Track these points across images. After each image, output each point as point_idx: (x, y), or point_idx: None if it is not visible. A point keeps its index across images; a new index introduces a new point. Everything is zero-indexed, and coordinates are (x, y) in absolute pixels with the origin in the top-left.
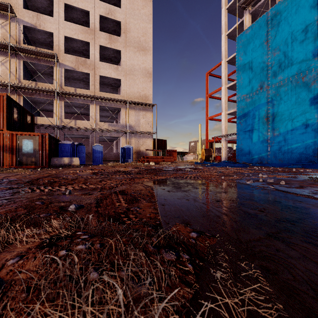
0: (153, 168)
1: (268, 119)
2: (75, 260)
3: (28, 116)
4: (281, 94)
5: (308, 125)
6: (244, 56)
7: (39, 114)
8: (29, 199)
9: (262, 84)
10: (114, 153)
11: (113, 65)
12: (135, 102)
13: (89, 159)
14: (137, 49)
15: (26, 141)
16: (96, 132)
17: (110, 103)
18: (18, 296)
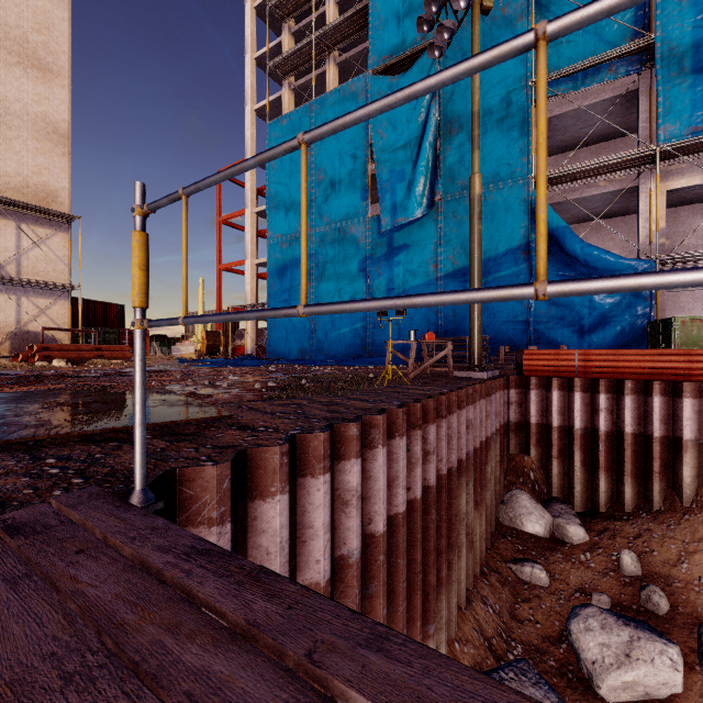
0: (46, 374)
1: (312, 284)
2: None
3: None
4: (328, 247)
5: None
6: (278, 164)
7: None
8: None
9: None
10: None
11: None
12: (7, 199)
13: None
14: (19, 60)
15: None
16: None
17: None
18: None
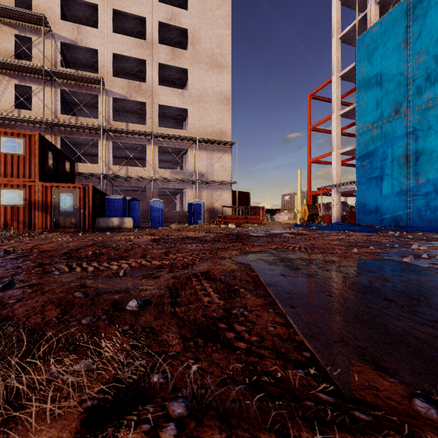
0: (235, 233)
1: (408, 159)
2: None
3: (66, 162)
4: (430, 121)
5: None
6: (368, 66)
7: (80, 160)
8: (65, 288)
9: (398, 107)
10: (178, 212)
11: (177, 90)
12: (207, 139)
13: (145, 219)
14: (210, 66)
15: (63, 196)
16: (154, 183)
17: (173, 142)
18: None
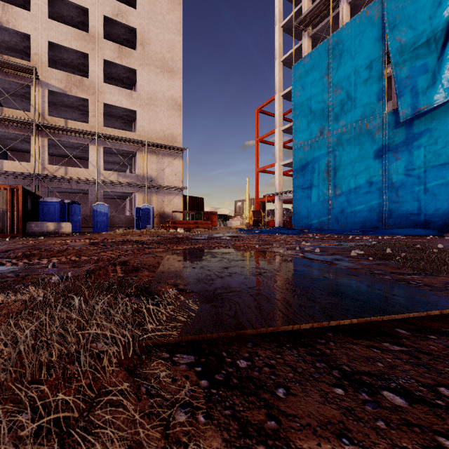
0: (179, 237)
1: (329, 174)
2: (51, 298)
3: None
4: (343, 143)
5: (373, 183)
6: (301, 91)
7: (5, 156)
8: None
9: (322, 129)
10: (126, 216)
11: (125, 90)
12: (157, 144)
13: (88, 224)
14: (161, 70)
15: None
16: (99, 186)
17: (120, 143)
18: (3, 321)
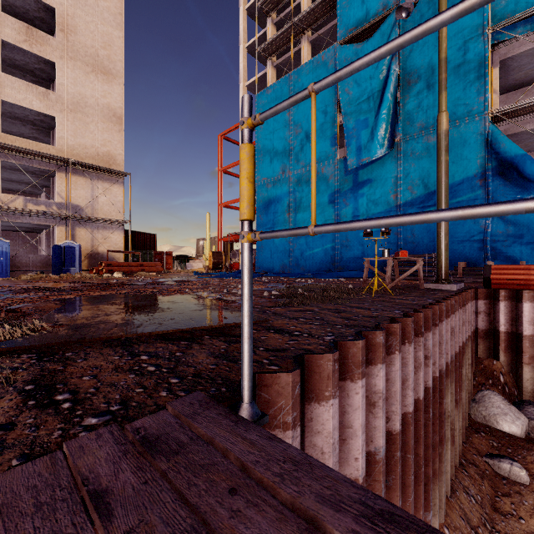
0: (111, 282)
1: (290, 215)
2: None
3: None
4: (303, 185)
5: None
6: (265, 124)
7: None
8: None
9: (284, 168)
10: (39, 256)
11: (37, 87)
12: (86, 164)
13: None
14: (93, 69)
15: None
16: None
17: (29, 158)
18: None
